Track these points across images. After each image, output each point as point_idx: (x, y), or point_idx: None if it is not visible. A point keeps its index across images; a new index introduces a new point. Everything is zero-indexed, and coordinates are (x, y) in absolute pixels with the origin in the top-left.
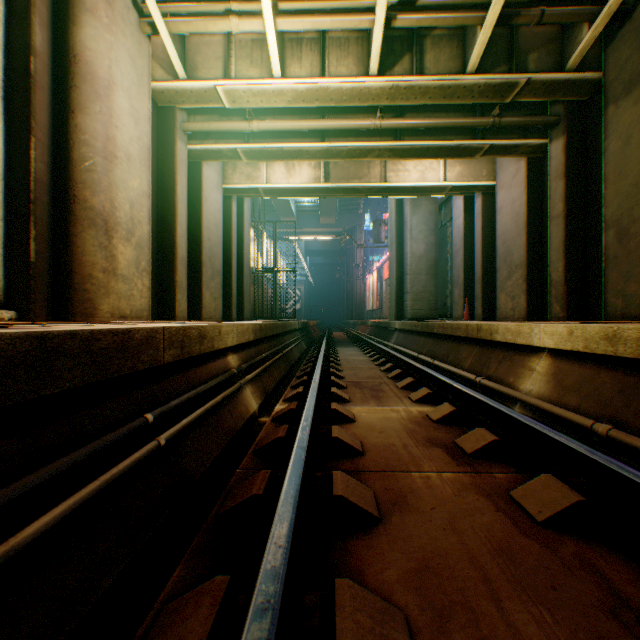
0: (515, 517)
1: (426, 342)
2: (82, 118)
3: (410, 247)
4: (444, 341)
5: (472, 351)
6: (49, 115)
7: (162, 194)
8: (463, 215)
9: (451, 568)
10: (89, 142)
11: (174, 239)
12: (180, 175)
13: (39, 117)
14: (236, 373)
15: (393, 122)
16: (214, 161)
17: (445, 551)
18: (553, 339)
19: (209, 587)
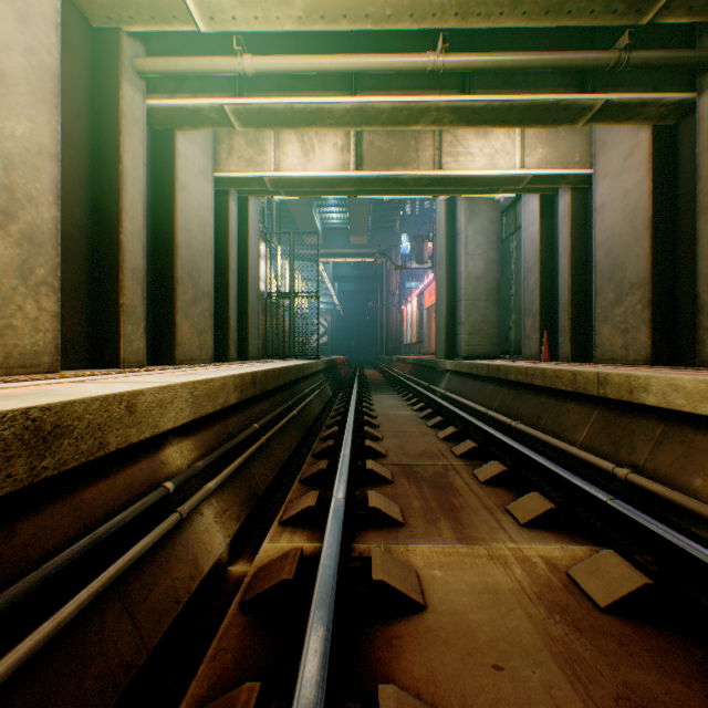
0: None
1: (496, 392)
2: None
3: (465, 265)
4: (529, 393)
5: (588, 415)
6: None
7: (99, 167)
8: (539, 221)
9: None
10: None
11: (118, 238)
12: (130, 139)
13: None
14: (172, 490)
15: (463, 58)
16: (193, 129)
17: None
18: None
19: None
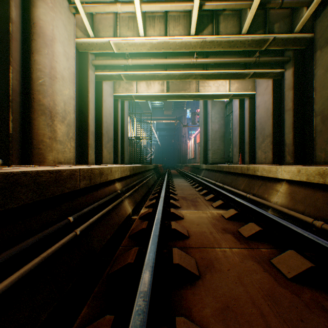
0: (275, 275)
1: (219, 175)
2: (38, 56)
3: (211, 126)
4: (229, 175)
5: (244, 180)
6: (20, 55)
7: (81, 98)
8: (238, 109)
9: (241, 307)
10: (41, 69)
11: (87, 121)
12: (91, 88)
13: (14, 56)
14: (120, 193)
15: (203, 60)
16: (109, 81)
17: (237, 296)
18: (289, 174)
19: (102, 323)
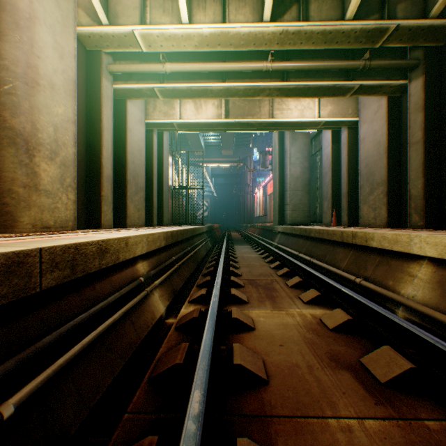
0: None
1: (304, 243)
2: (1, 44)
3: (289, 170)
4: (320, 243)
5: (347, 254)
6: None
7: (90, 123)
8: (331, 145)
9: None
10: (8, 67)
11: (100, 160)
12: (106, 108)
13: None
14: (143, 281)
15: (282, 64)
16: (136, 99)
17: None
18: (437, 249)
19: None
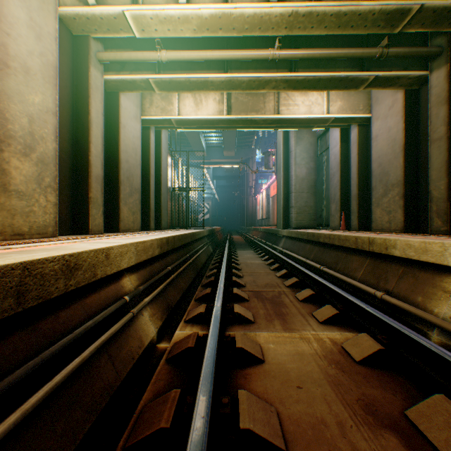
0: None
1: (312, 249)
2: None
3: (294, 171)
4: (331, 250)
5: (363, 262)
6: None
7: (77, 117)
8: (339, 144)
9: None
10: None
11: (88, 158)
12: (94, 100)
13: None
14: (128, 300)
15: (290, 52)
16: (130, 92)
17: None
18: None
19: None
